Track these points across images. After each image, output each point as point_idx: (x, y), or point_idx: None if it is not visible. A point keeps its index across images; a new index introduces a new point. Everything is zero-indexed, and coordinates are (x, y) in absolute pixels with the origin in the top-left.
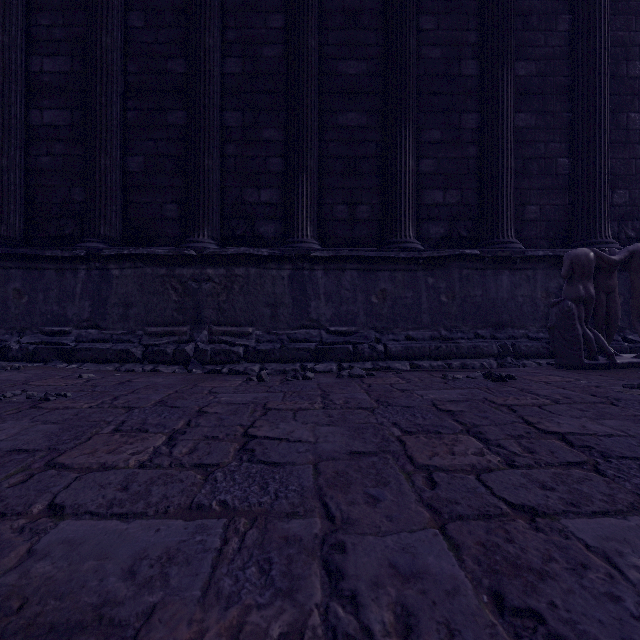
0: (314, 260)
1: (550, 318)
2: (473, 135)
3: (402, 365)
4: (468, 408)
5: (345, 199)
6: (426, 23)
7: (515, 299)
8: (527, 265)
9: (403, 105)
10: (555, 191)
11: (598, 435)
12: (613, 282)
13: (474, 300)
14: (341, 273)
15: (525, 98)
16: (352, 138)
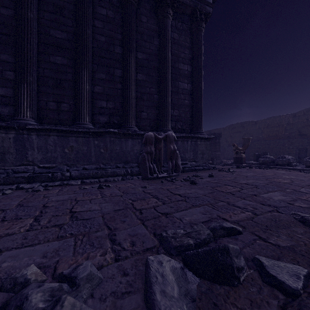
0: (30, 130)
1: (139, 159)
2: (120, 79)
3: (75, 182)
4: (58, 204)
5: (54, 99)
6: (98, 24)
7: (133, 151)
8: (138, 137)
9: (83, 59)
10: (153, 107)
11: (89, 211)
12: (161, 146)
13: (116, 151)
14: (48, 137)
15: (141, 68)
16: (59, 69)
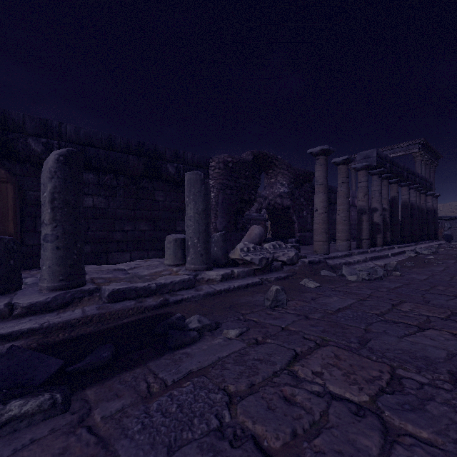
0: None
1: None
2: None
3: None
4: None
5: None
6: None
7: None
8: None
9: None
10: None
11: None
12: None
13: None
14: None
15: None
16: None
